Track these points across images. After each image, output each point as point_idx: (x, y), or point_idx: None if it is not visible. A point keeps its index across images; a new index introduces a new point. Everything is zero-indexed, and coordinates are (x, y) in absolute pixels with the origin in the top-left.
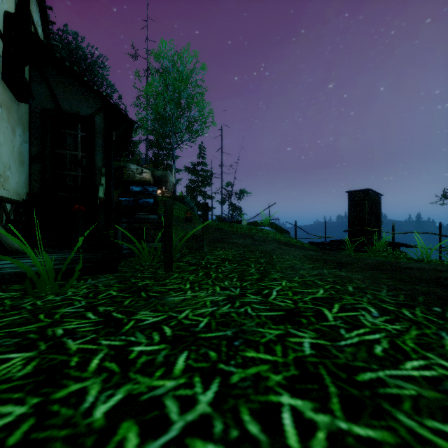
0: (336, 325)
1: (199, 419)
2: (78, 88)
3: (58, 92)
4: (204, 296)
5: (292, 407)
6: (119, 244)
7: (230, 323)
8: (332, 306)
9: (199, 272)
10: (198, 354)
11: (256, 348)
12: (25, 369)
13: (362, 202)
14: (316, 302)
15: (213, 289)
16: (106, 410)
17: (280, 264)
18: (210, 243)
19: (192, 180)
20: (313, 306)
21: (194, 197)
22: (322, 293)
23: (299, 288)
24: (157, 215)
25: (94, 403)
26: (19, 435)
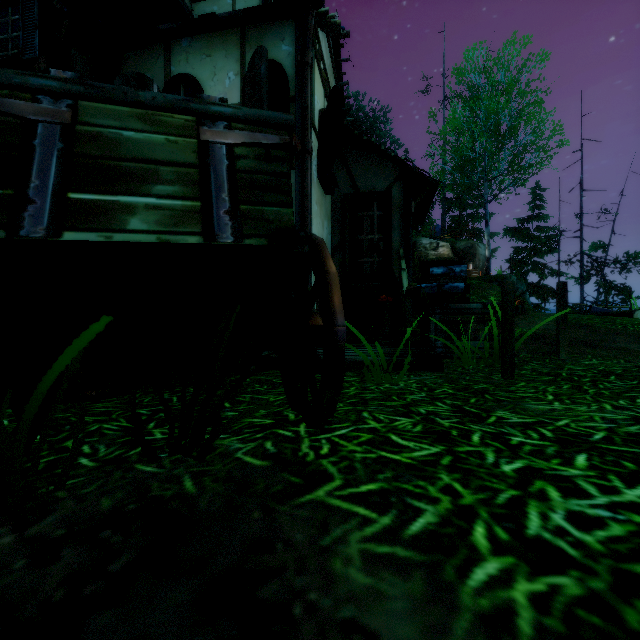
0: None
1: (629, 503)
2: (374, 161)
3: (355, 172)
4: (585, 410)
5: None
6: (431, 341)
7: None
8: None
9: (561, 385)
10: (604, 459)
11: None
12: (416, 428)
13: None
14: None
15: (599, 406)
16: (511, 469)
17: None
18: (568, 347)
19: (519, 248)
20: None
21: (523, 274)
22: None
23: None
24: (480, 304)
25: (496, 462)
26: (446, 461)
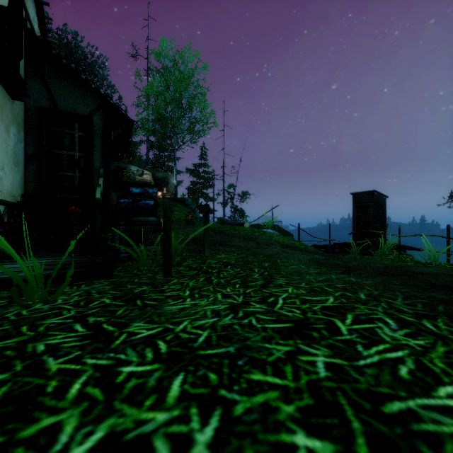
0: (351, 340)
1: None
2: (75, 86)
3: (54, 90)
4: (204, 305)
5: (309, 451)
6: (116, 248)
7: (233, 337)
8: (344, 317)
9: (200, 277)
10: (196, 377)
11: (263, 369)
12: None
13: (367, 204)
14: (327, 312)
15: (215, 296)
16: None
17: (285, 268)
18: (211, 246)
19: (194, 182)
20: (324, 317)
21: (196, 199)
22: (332, 301)
23: (307, 296)
24: (156, 218)
25: (67, 445)
26: None
